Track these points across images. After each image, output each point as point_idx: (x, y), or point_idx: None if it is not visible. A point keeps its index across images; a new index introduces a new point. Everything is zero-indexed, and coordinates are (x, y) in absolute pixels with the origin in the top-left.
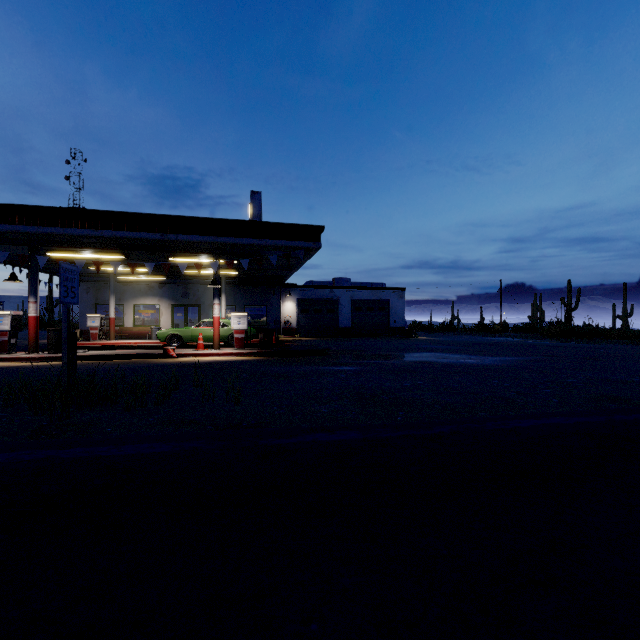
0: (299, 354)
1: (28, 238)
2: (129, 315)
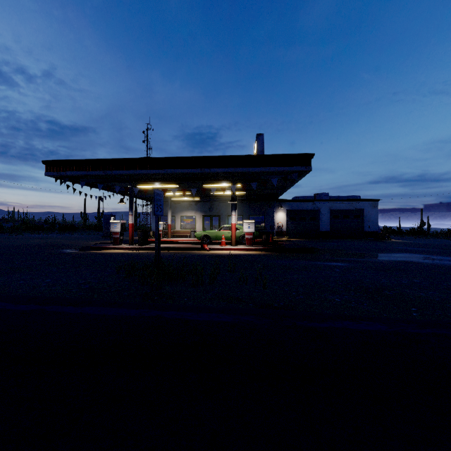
0: (292, 251)
1: (128, 178)
2: (178, 222)
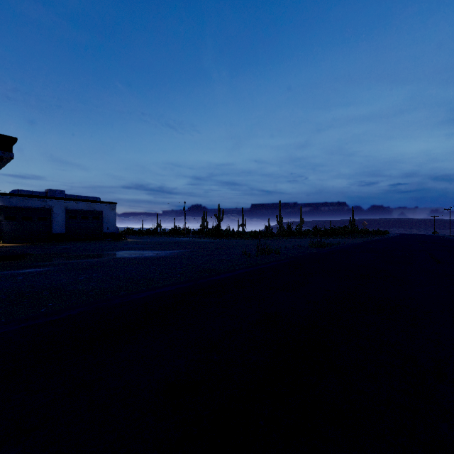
0: None
1: None
2: None
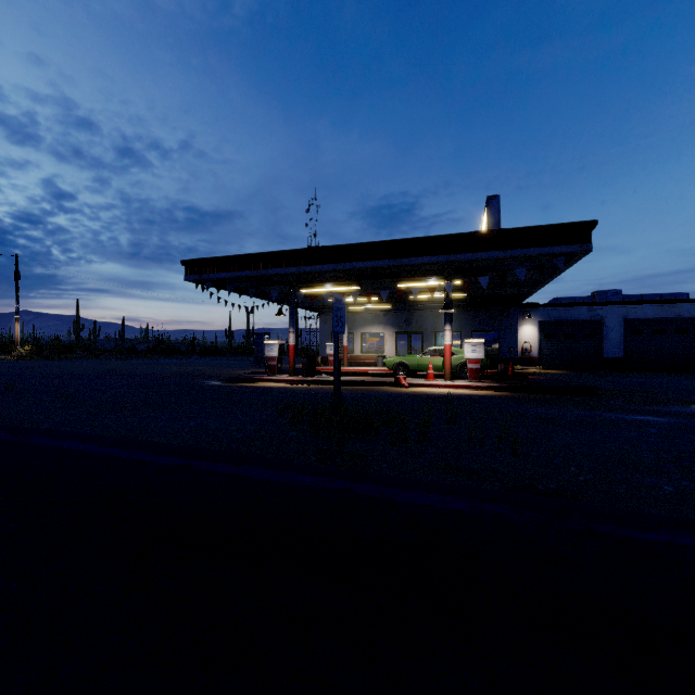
0: (553, 392)
1: (289, 278)
2: (358, 343)
